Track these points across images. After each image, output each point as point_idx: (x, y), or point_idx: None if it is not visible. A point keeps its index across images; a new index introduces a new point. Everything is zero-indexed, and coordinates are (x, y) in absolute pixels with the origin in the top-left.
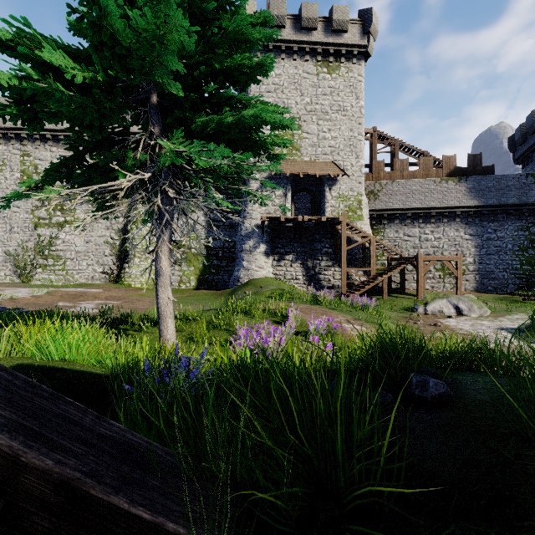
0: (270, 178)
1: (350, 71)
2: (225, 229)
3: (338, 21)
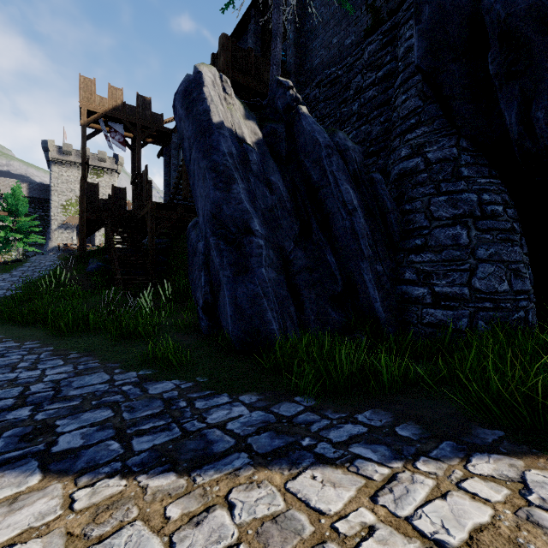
0: (64, 224)
1: (109, 179)
2: (36, 246)
3: (101, 158)
